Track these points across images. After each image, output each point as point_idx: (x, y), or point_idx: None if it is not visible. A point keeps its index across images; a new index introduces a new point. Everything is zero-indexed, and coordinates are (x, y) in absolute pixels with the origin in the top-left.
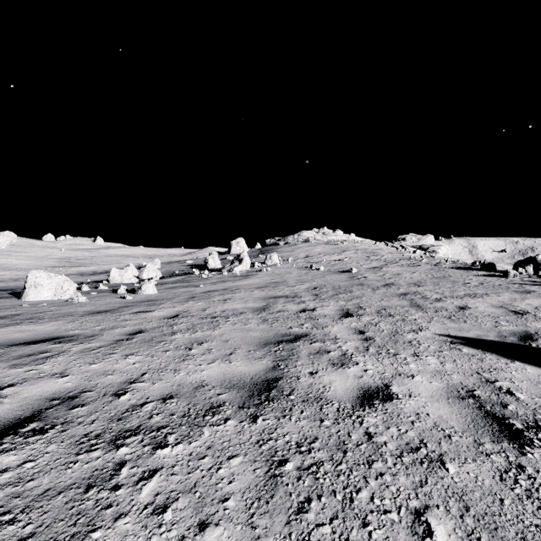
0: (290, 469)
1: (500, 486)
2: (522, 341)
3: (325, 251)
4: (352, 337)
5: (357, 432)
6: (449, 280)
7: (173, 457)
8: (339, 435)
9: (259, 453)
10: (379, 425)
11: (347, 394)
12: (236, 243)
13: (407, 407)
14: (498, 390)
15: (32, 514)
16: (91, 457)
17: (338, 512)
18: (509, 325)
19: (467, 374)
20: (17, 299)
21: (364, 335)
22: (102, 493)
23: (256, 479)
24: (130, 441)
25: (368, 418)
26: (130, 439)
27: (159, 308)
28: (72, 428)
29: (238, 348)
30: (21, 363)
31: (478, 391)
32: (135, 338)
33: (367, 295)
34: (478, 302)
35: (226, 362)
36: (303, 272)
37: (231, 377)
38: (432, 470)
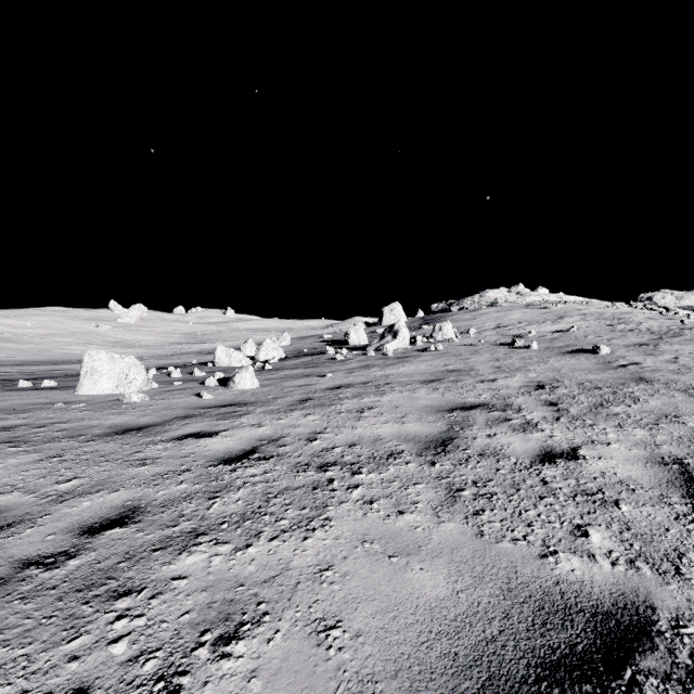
0: None
1: None
2: None
3: (528, 318)
4: None
5: None
6: None
7: None
8: None
9: None
10: None
11: None
12: (389, 311)
13: None
14: None
15: None
16: None
17: None
18: None
19: None
20: (72, 391)
21: None
22: None
23: None
24: None
25: None
26: None
27: (231, 426)
28: None
29: None
30: None
31: None
32: (80, 555)
33: (689, 411)
34: None
35: None
36: (499, 352)
37: None
38: None
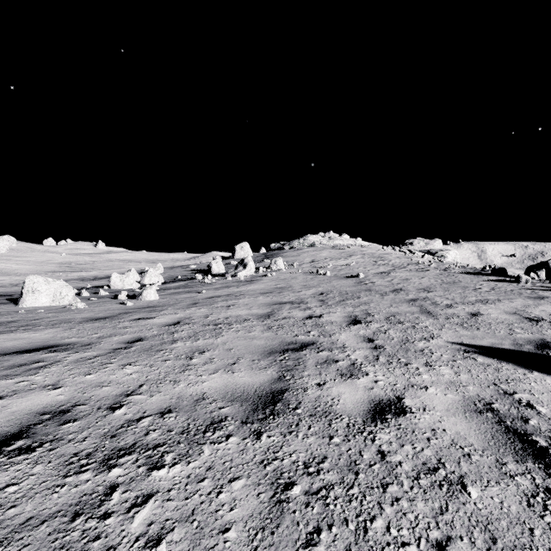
0: (297, 494)
1: (529, 513)
2: (539, 350)
3: (332, 256)
4: (360, 346)
5: (369, 450)
6: (459, 285)
7: (170, 480)
8: (350, 454)
9: (263, 475)
10: (392, 442)
11: (357, 407)
12: (240, 248)
13: (422, 422)
14: (517, 402)
15: (10, 548)
16: (80, 480)
17: (351, 545)
18: (524, 332)
19: (483, 385)
20: (14, 305)
21: (374, 343)
22: (90, 522)
23: (260, 506)
24: (123, 461)
25: (381, 435)
26: (124, 458)
27: (160, 314)
28: (61, 447)
29: (242, 357)
30: (12, 374)
31: (497, 404)
32: (134, 346)
33: (375, 301)
34: (491, 308)
35: (228, 372)
36: (308, 277)
37: (233, 389)
38: (452, 494)
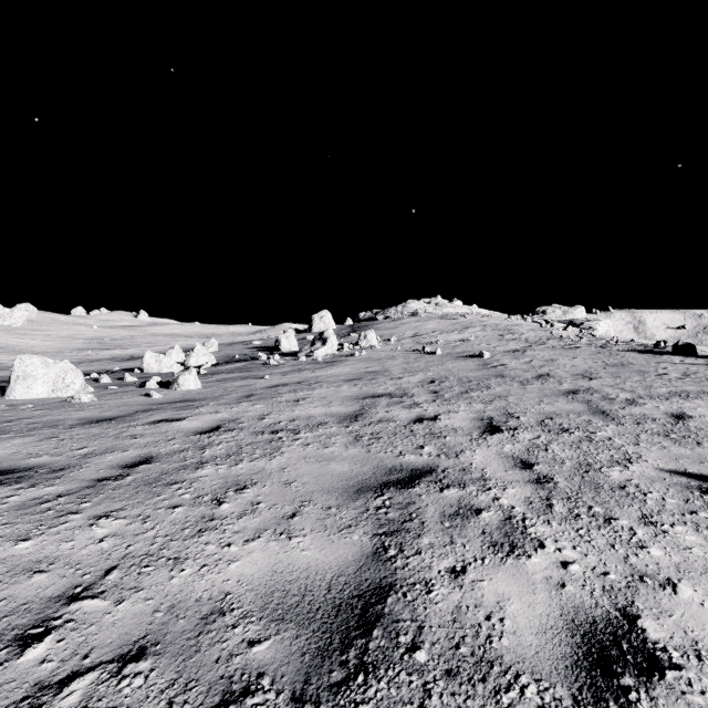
0: None
1: None
2: None
3: (441, 328)
4: (512, 476)
5: None
6: (632, 369)
7: None
8: None
9: None
10: None
11: (546, 646)
12: (319, 318)
13: None
14: None
15: None
16: None
17: None
18: None
19: None
20: None
21: (533, 470)
22: None
23: None
24: None
25: None
26: None
27: (193, 413)
28: None
29: (308, 501)
30: None
31: None
32: (132, 475)
33: (514, 393)
34: (699, 406)
35: (281, 537)
36: (411, 357)
37: (285, 583)
38: None
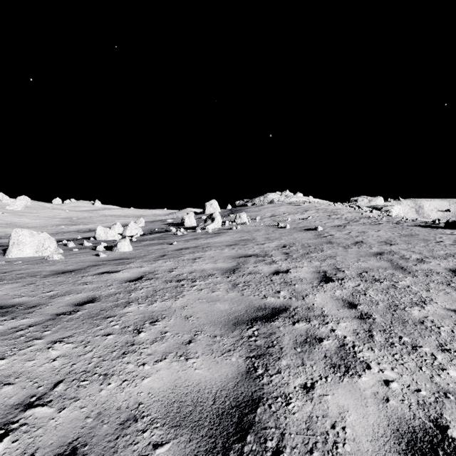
0: None
1: None
2: None
3: (289, 211)
4: (343, 313)
5: None
6: (418, 238)
7: None
8: None
9: None
10: None
11: (379, 452)
12: (210, 205)
13: None
14: None
15: None
16: None
17: None
18: None
19: None
20: (2, 256)
21: (357, 309)
22: None
23: None
24: None
25: None
26: None
27: (126, 267)
28: None
29: (200, 331)
30: None
31: None
32: (80, 311)
33: (340, 254)
34: None
35: (180, 358)
36: (270, 230)
37: (183, 395)
38: None
